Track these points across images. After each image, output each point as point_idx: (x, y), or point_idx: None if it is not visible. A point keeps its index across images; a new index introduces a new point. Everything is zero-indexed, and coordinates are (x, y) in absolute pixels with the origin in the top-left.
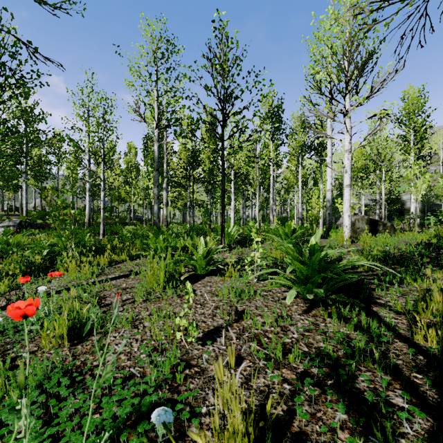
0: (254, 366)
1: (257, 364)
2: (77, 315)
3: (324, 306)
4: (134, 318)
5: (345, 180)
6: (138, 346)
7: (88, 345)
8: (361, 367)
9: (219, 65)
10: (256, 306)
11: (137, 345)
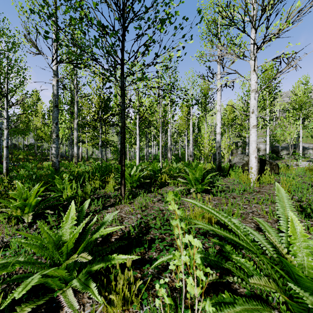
0: None
1: None
2: None
3: None
4: None
5: (252, 120)
6: None
7: None
8: None
9: None
10: None
11: None
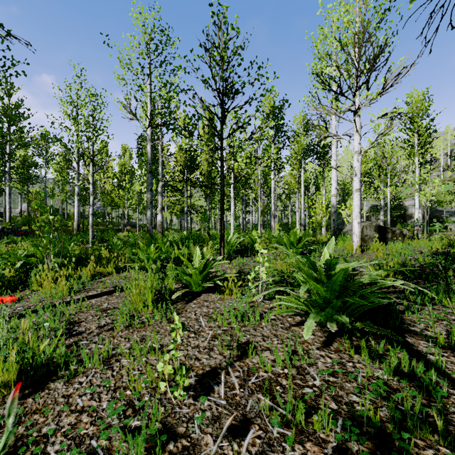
0: (265, 437)
1: (269, 433)
2: (32, 355)
3: (348, 337)
4: (110, 353)
5: (355, 184)
6: (108, 399)
7: (43, 397)
8: (417, 440)
9: (217, 52)
10: (263, 336)
11: (107, 398)
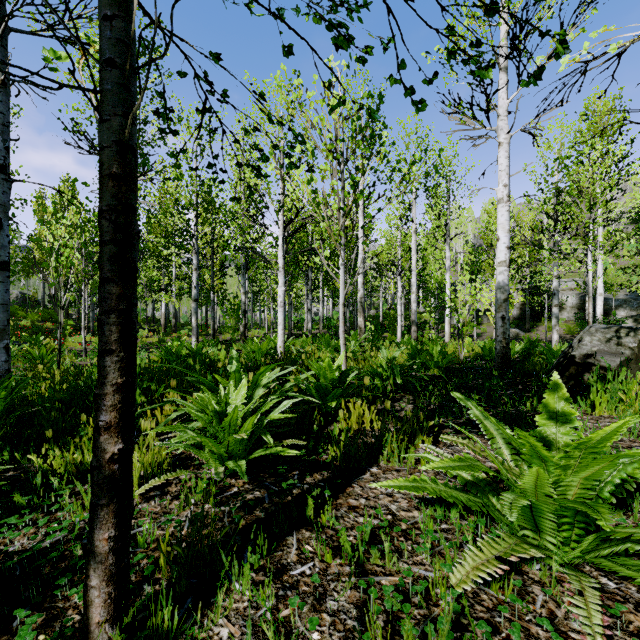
0: None
1: None
2: None
3: None
4: None
5: None
6: None
7: None
8: None
9: None
10: None
11: None
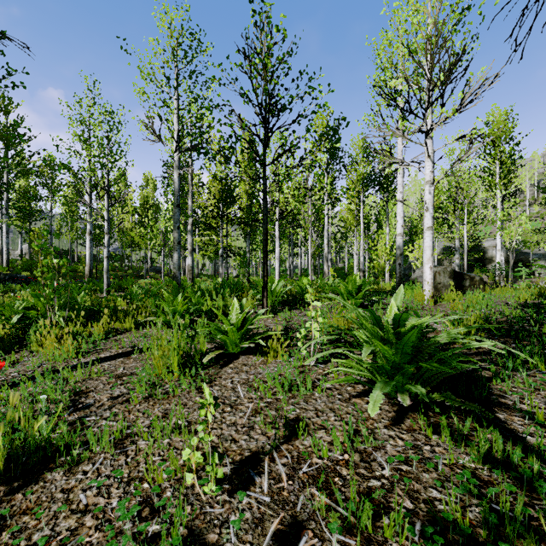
0: None
1: (326, 542)
2: (23, 437)
3: (423, 412)
4: (124, 432)
5: (426, 220)
6: (119, 495)
7: (36, 491)
8: None
9: (259, 59)
10: (316, 411)
11: (118, 493)
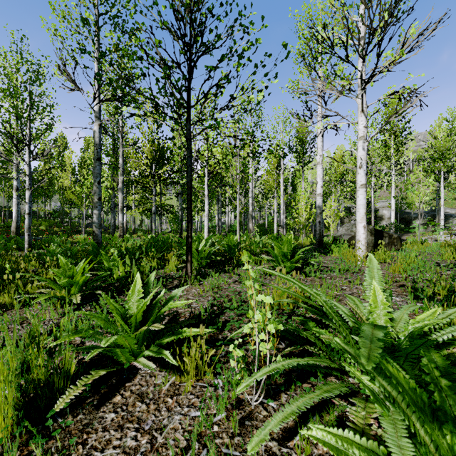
0: None
1: None
2: None
3: None
4: None
5: (359, 178)
6: None
7: None
8: None
9: None
10: None
11: None
